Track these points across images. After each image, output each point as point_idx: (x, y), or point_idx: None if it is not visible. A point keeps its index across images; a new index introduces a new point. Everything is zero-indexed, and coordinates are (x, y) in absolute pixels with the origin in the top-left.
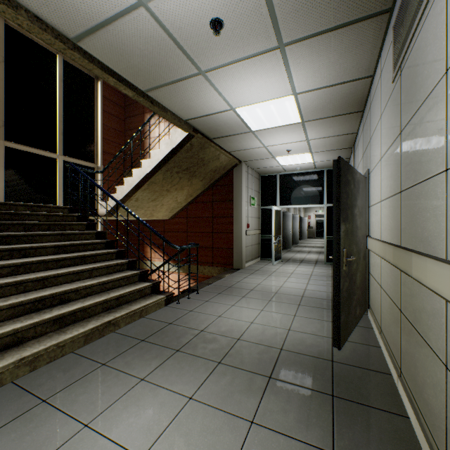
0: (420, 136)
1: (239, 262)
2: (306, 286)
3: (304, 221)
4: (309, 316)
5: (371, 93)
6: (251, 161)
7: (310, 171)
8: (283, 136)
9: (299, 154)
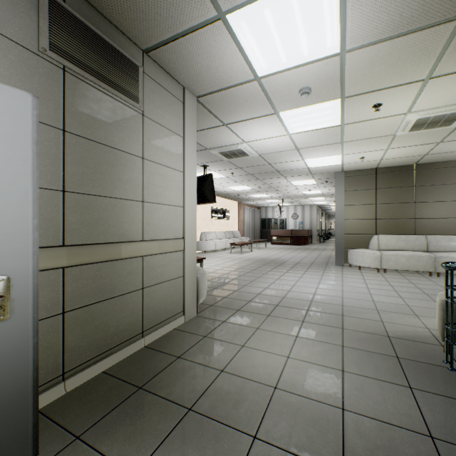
0: (115, 168)
1: None
2: None
3: None
4: None
5: None
6: None
7: None
8: None
9: None
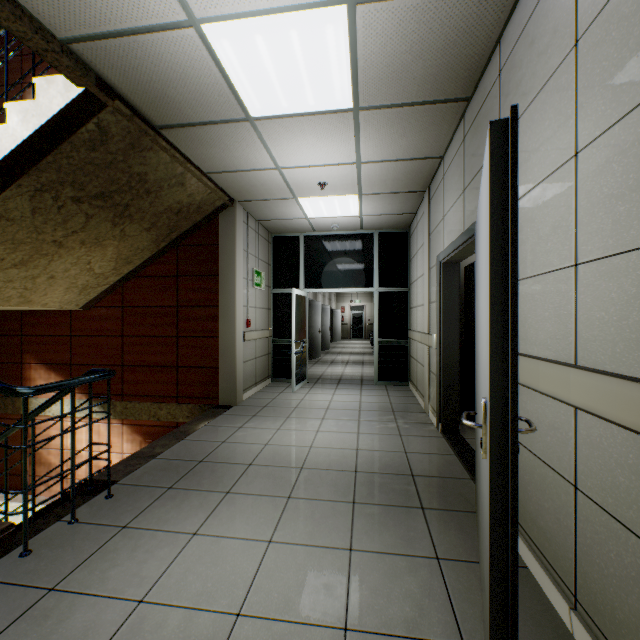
0: None
1: (230, 393)
2: (358, 440)
3: (337, 314)
4: (382, 543)
5: (509, 34)
6: (253, 202)
7: (353, 232)
8: (314, 143)
9: (339, 195)
